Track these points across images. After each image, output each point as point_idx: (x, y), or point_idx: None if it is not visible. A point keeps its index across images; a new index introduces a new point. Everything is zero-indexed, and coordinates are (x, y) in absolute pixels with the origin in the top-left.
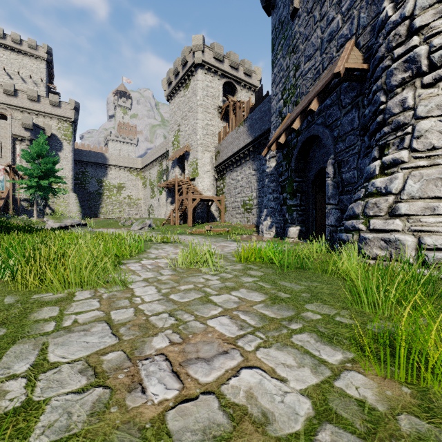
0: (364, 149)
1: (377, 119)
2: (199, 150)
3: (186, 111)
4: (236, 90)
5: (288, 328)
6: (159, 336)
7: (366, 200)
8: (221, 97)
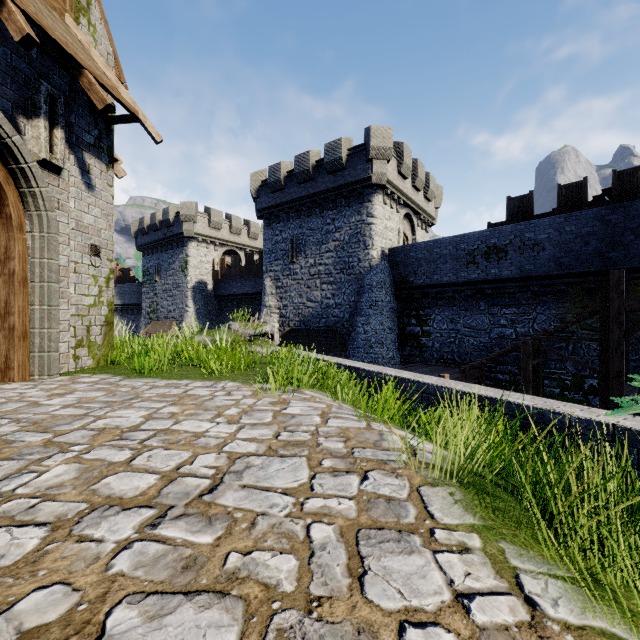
0: None
1: None
2: None
3: None
4: None
5: None
6: None
7: None
8: None
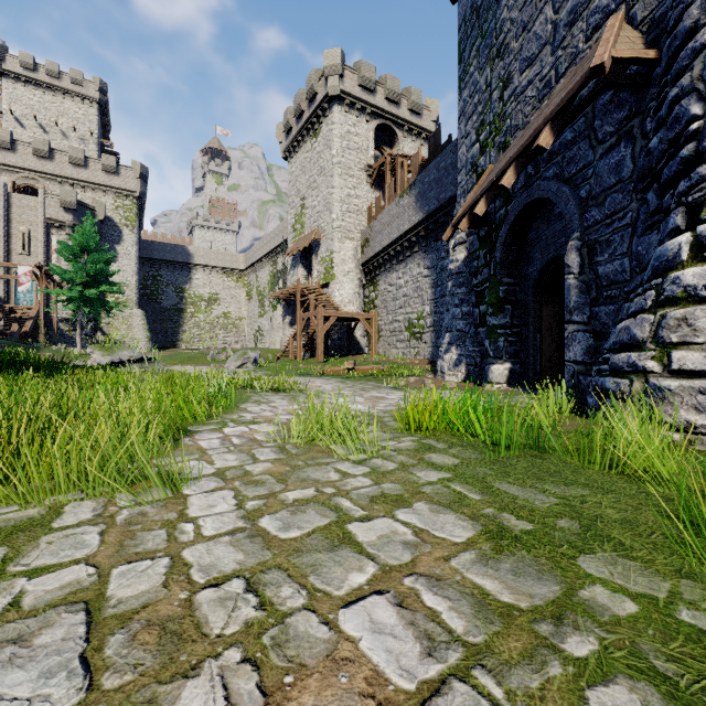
0: (647, 216)
1: (682, 151)
2: (336, 238)
3: (314, 175)
4: (396, 139)
5: (561, 653)
6: (203, 678)
7: (660, 313)
8: (371, 150)
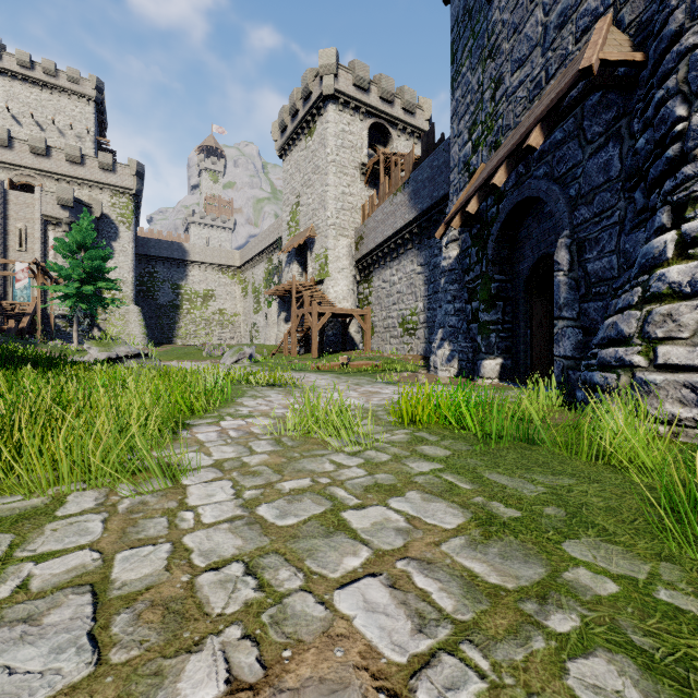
0: (634, 215)
1: (667, 152)
2: (331, 235)
3: (309, 173)
4: (390, 137)
5: (544, 629)
6: (206, 652)
7: (647, 309)
8: (365, 149)
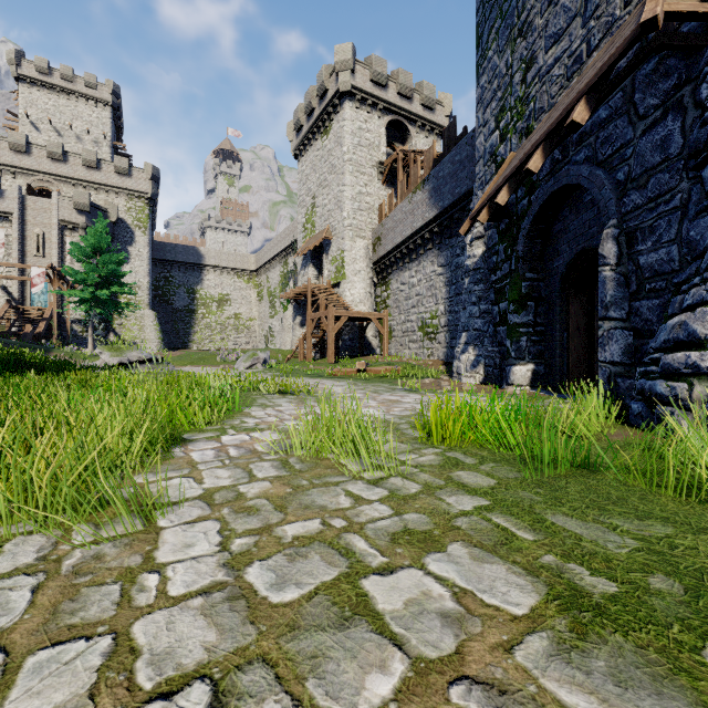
0: (701, 197)
1: None
2: (347, 237)
3: (325, 173)
4: (409, 135)
5: None
6: None
7: None
8: (383, 147)
